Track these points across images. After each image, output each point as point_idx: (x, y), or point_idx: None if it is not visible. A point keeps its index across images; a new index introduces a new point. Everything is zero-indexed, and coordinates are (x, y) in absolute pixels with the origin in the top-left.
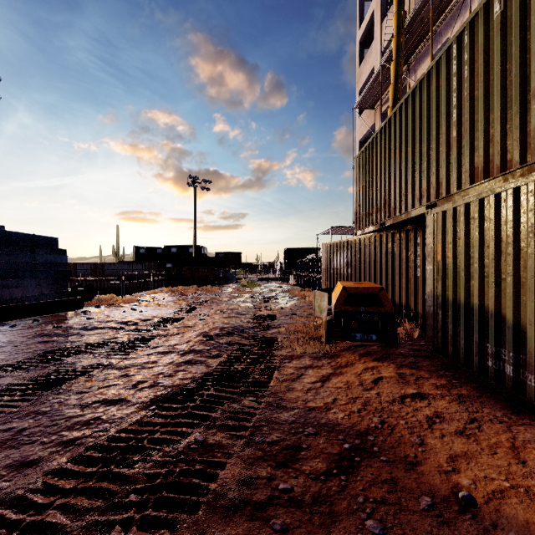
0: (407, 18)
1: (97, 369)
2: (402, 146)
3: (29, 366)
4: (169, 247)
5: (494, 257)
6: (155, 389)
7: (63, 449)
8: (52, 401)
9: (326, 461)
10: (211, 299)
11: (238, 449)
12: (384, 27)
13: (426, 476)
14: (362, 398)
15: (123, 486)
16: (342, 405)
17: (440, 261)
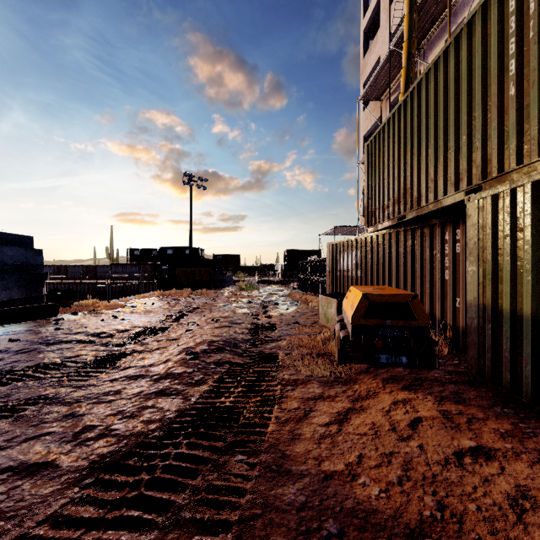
0: None
1: (35, 405)
2: (429, 122)
3: None
4: (164, 249)
5: None
6: (104, 441)
7: None
8: None
9: None
10: (204, 305)
11: None
12: (392, 13)
13: None
14: (399, 454)
15: None
16: (372, 469)
17: (488, 260)
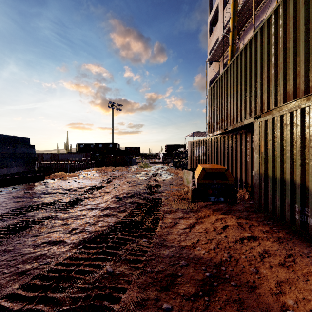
0: (239, 7)
1: (47, 219)
2: (238, 81)
3: (5, 218)
4: (97, 144)
5: (300, 149)
6: (83, 233)
7: (17, 278)
8: (15, 242)
9: (194, 285)
10: (121, 175)
11: (135, 277)
12: (225, 13)
13: (263, 297)
14: (216, 239)
15: (54, 307)
16: (203, 244)
17: (263, 151)
